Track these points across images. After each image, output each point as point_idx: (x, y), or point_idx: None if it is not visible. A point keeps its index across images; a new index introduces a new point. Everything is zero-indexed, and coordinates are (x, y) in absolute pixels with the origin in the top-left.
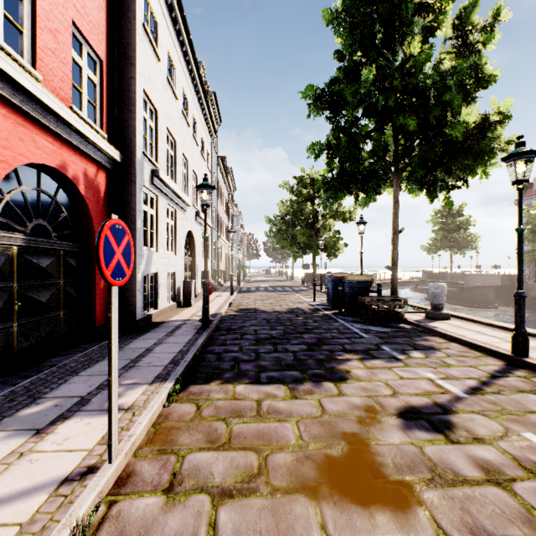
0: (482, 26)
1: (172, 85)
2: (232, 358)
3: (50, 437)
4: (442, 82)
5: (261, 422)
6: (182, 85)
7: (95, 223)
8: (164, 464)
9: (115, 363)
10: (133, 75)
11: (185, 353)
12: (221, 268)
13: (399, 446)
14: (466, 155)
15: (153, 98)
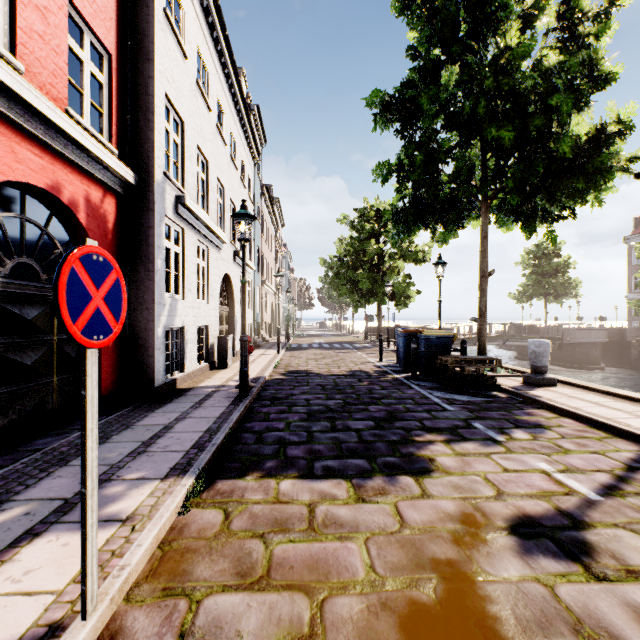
0: (595, 13)
1: (203, 90)
2: (276, 440)
3: (6, 568)
4: (546, 82)
5: (315, 541)
6: (216, 92)
7: None
8: (169, 615)
9: (92, 465)
10: (151, 74)
11: (214, 432)
12: (266, 320)
13: (520, 585)
14: (576, 176)
15: (178, 105)
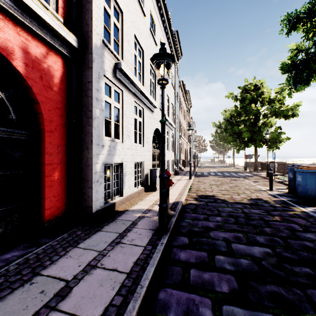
0: None
1: None
2: None
3: None
4: None
5: None
6: (149, 8)
7: (43, 108)
8: None
9: None
10: None
11: None
12: (182, 158)
13: None
14: None
15: None
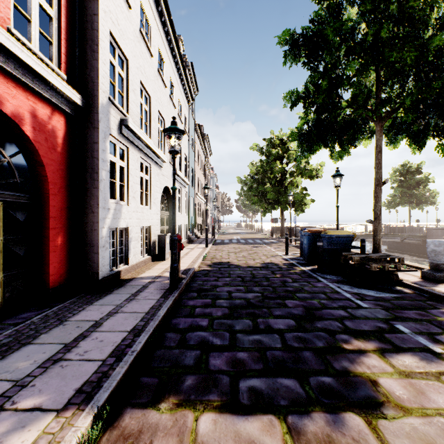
0: None
1: (145, 38)
2: (199, 342)
3: None
4: None
5: None
6: (157, 44)
7: (48, 171)
8: None
9: None
10: (96, 12)
11: (139, 332)
12: (198, 222)
13: None
14: None
15: (123, 45)
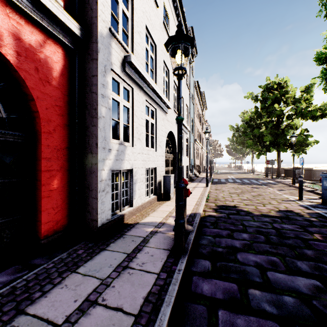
0: None
1: None
2: None
3: None
4: None
5: None
6: None
7: (39, 106)
8: None
9: None
10: None
11: None
12: (196, 163)
13: None
14: None
15: None
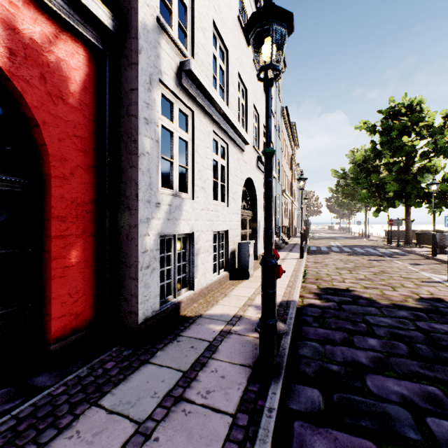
0: None
1: None
2: None
3: None
4: None
5: None
6: None
7: (48, 135)
8: None
9: None
10: None
11: None
12: (285, 224)
13: None
14: None
15: None
